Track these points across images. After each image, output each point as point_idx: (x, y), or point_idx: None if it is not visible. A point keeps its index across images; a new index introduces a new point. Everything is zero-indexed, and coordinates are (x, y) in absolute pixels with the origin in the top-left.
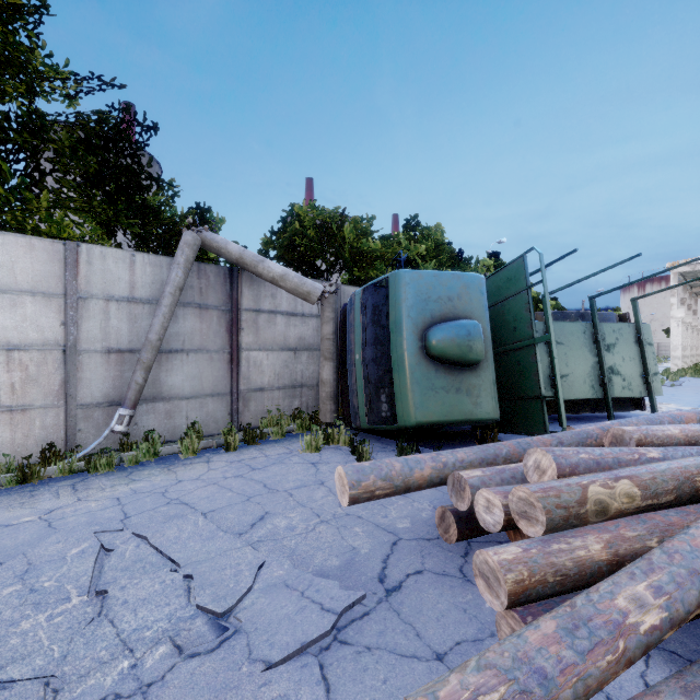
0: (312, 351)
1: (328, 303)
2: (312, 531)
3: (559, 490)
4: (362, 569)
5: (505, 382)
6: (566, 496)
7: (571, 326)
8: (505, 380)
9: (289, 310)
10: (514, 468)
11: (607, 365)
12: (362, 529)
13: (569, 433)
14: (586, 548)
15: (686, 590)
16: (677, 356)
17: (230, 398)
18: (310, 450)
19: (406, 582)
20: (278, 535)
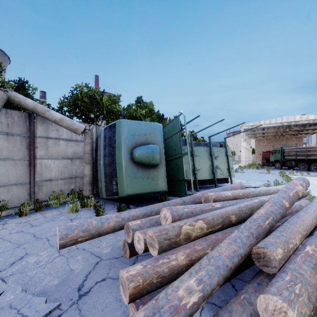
0: (82, 159)
1: (88, 135)
2: (50, 262)
3: (168, 230)
4: (70, 283)
5: (172, 173)
6: (170, 233)
7: (201, 148)
8: (172, 172)
9: (67, 137)
10: (158, 217)
11: (215, 165)
12: (82, 257)
13: (188, 197)
14: (176, 259)
15: (213, 278)
16: (243, 160)
17: (29, 185)
18: (72, 211)
19: (93, 288)
20: (26, 268)
